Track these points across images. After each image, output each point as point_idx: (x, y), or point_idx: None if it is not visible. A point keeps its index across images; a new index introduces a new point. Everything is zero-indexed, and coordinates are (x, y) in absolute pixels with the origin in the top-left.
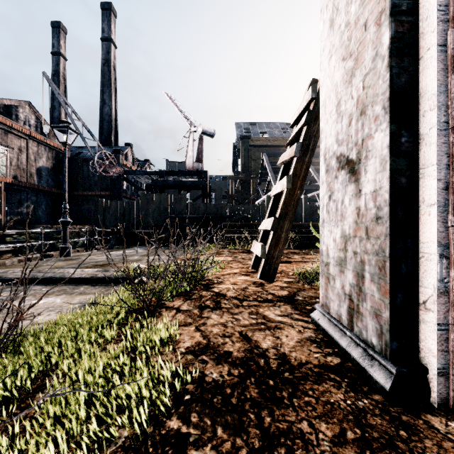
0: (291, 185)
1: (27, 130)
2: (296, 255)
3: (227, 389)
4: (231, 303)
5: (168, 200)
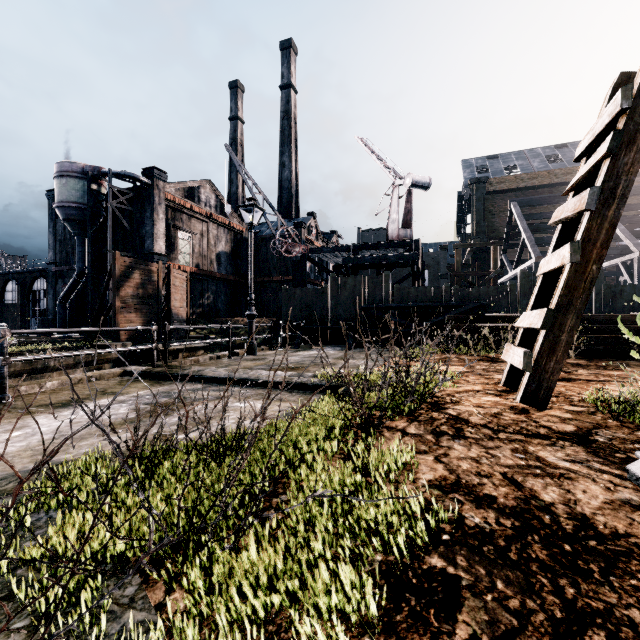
0: (580, 257)
1: (208, 212)
2: (583, 368)
3: (499, 540)
4: (480, 432)
5: (365, 284)
